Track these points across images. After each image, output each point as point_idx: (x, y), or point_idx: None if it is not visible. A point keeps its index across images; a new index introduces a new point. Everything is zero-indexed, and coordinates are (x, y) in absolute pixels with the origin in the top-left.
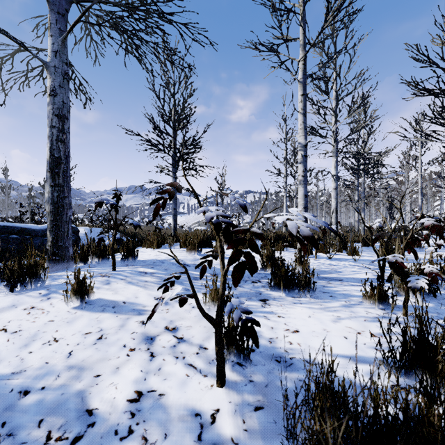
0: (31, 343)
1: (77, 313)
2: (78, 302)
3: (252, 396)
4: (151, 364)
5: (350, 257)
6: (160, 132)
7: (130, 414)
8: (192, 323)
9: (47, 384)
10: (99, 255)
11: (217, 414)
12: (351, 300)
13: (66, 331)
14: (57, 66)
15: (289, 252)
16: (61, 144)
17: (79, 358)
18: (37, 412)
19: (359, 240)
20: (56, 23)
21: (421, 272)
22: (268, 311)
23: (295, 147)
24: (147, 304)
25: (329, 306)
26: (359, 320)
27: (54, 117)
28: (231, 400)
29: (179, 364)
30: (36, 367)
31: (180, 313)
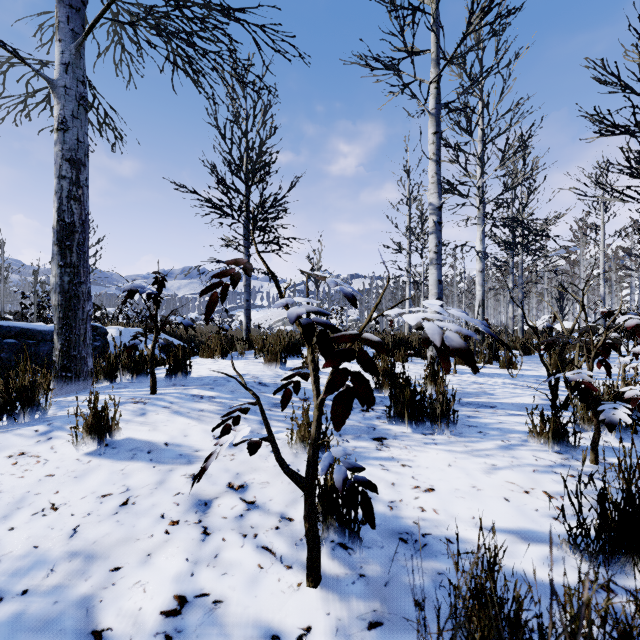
0: (14, 512)
1: (92, 462)
2: (94, 445)
3: (364, 603)
4: (203, 548)
5: (505, 372)
6: (226, 188)
7: (164, 639)
8: (271, 477)
9: (32, 584)
10: (132, 370)
11: (307, 637)
12: (511, 438)
13: (72, 492)
14: (68, 86)
15: (415, 364)
16: (75, 204)
17: (89, 538)
18: (9, 637)
19: (516, 346)
20: (67, 22)
21: (619, 398)
22: (386, 456)
23: (422, 210)
24: (202, 446)
25: (479, 448)
26: (525, 471)
27: (64, 163)
28: (330, 611)
29: (247, 547)
30: (17, 555)
31: (252, 460)
